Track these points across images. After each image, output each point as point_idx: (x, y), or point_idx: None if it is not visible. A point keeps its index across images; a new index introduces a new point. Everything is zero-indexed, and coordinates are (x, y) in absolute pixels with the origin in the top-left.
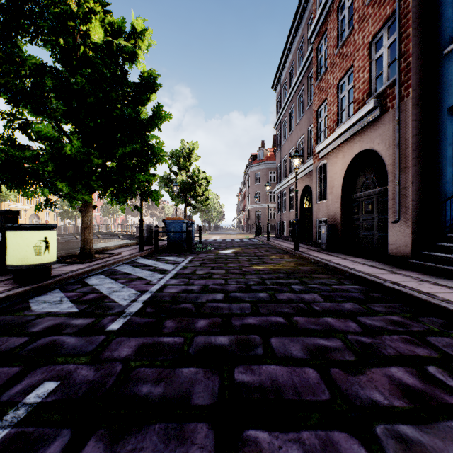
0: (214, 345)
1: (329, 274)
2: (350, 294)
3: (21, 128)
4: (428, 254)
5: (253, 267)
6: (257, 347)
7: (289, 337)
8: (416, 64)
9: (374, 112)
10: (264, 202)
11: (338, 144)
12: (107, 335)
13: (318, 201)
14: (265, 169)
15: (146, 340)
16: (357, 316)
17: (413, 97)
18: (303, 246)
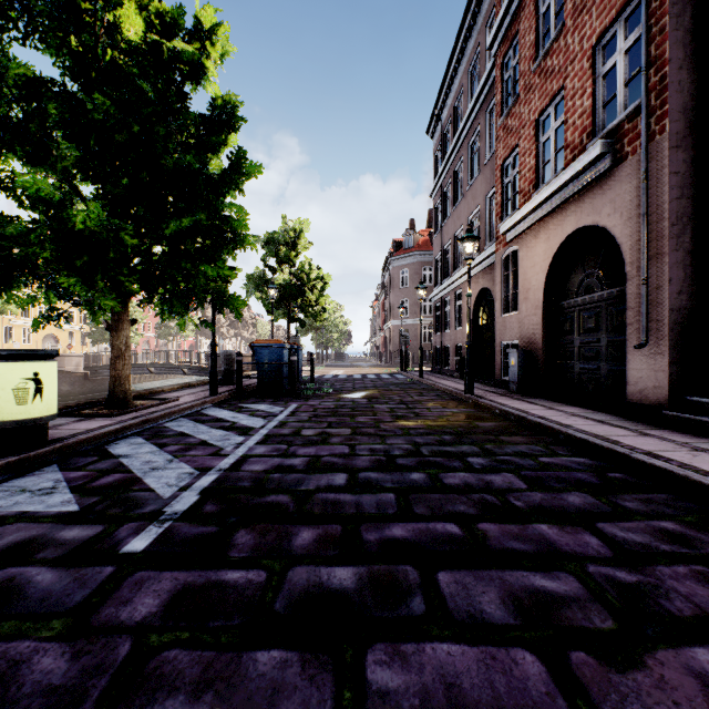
0: (325, 590)
1: (529, 437)
2: (572, 475)
3: (4, 187)
4: (699, 401)
5: (398, 422)
6: (412, 594)
7: (473, 569)
8: (677, 76)
9: (601, 162)
10: (414, 316)
11: (538, 219)
12: (119, 566)
13: (503, 313)
14: (415, 264)
15: (193, 578)
16: (597, 522)
17: (672, 133)
18: (479, 387)
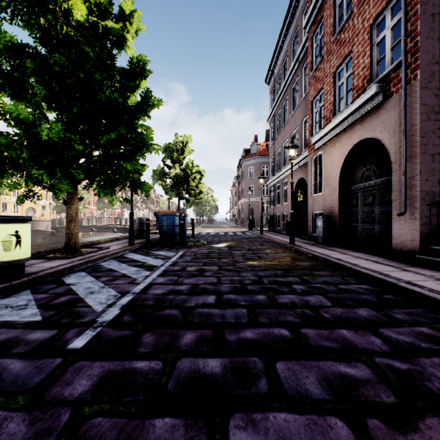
0: (201, 375)
1: (331, 271)
2: (360, 297)
3: None
4: (439, 249)
5: (247, 262)
6: (259, 377)
7: (299, 360)
8: (425, 43)
9: (375, 98)
10: (257, 196)
11: (335, 134)
12: (65, 358)
13: (313, 193)
14: (257, 163)
15: (114, 366)
16: (378, 327)
17: (422, 79)
18: (298, 240)
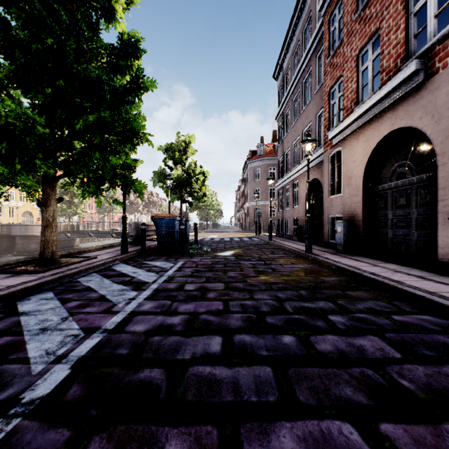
0: None
1: (370, 291)
2: (435, 338)
3: None
4: None
5: (260, 277)
6: None
7: None
8: None
9: (414, 78)
10: (263, 199)
11: (359, 126)
12: None
13: (330, 195)
14: (264, 165)
15: None
16: None
17: None
18: (313, 247)
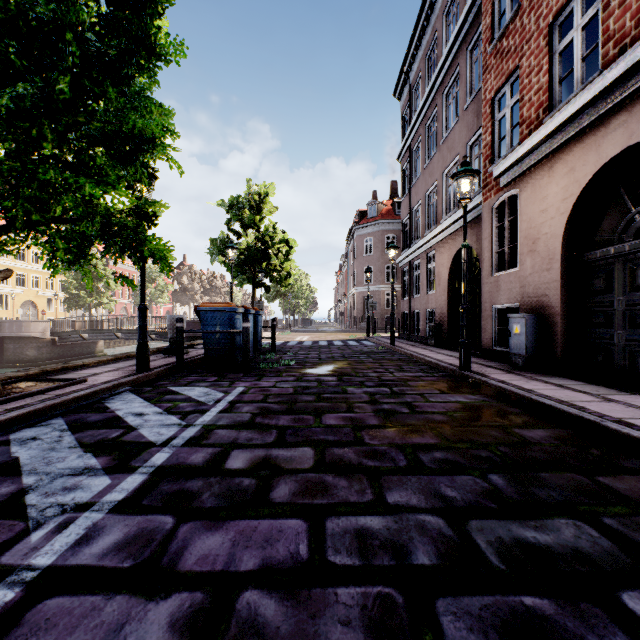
0: None
1: None
2: None
3: None
4: None
5: (390, 429)
6: None
7: None
8: None
9: None
10: (378, 283)
11: (555, 148)
12: None
13: (494, 271)
14: (379, 232)
15: None
16: None
17: None
18: None
